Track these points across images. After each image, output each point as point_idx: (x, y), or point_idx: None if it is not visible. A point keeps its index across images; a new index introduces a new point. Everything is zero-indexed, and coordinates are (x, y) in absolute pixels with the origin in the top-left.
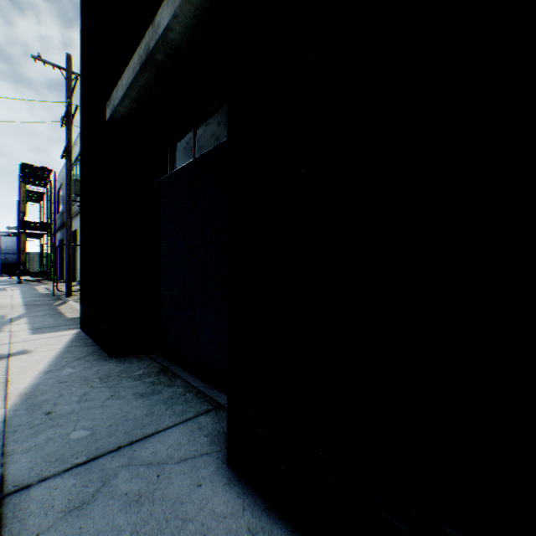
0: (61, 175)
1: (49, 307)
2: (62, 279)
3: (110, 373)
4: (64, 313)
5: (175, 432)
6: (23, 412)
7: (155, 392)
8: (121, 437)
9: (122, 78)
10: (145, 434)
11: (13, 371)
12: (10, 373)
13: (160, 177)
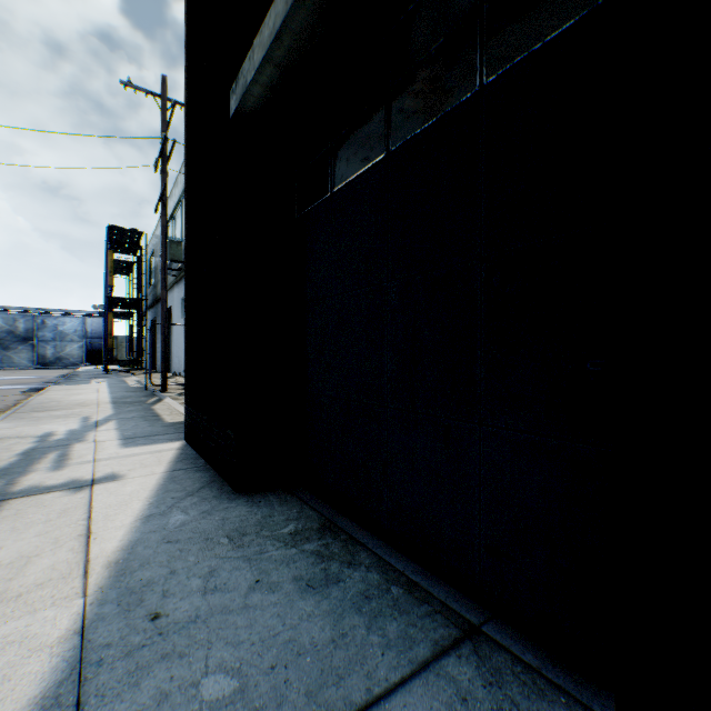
0: (153, 239)
1: (142, 406)
2: (154, 369)
3: (243, 528)
4: (161, 415)
5: (414, 707)
6: (111, 609)
7: (330, 578)
8: (303, 710)
9: (262, 29)
10: (350, 704)
11: (97, 512)
12: (93, 517)
13: (312, 202)
